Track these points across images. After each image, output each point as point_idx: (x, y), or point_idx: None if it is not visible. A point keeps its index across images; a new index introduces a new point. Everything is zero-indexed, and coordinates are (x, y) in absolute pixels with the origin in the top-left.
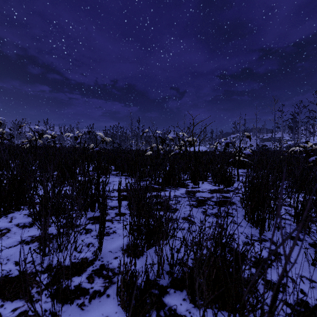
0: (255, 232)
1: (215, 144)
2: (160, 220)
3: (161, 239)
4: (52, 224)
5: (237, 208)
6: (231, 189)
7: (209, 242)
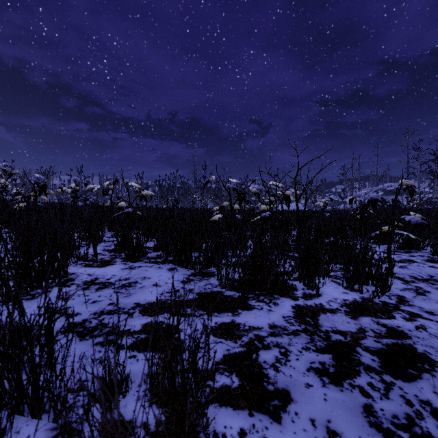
0: None
1: (323, 200)
2: None
3: None
4: None
5: None
6: (390, 303)
7: None
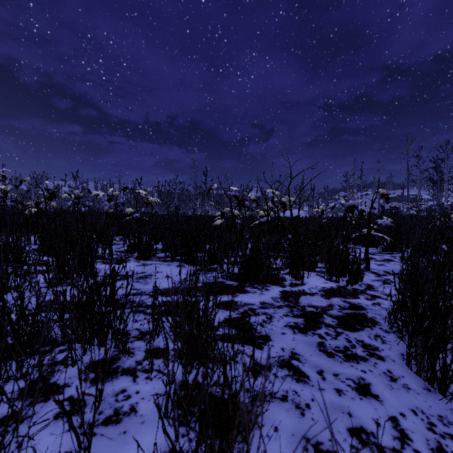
0: (445, 408)
1: (321, 207)
2: (234, 401)
3: (236, 441)
4: (5, 385)
5: (383, 335)
6: (360, 289)
7: (348, 448)
